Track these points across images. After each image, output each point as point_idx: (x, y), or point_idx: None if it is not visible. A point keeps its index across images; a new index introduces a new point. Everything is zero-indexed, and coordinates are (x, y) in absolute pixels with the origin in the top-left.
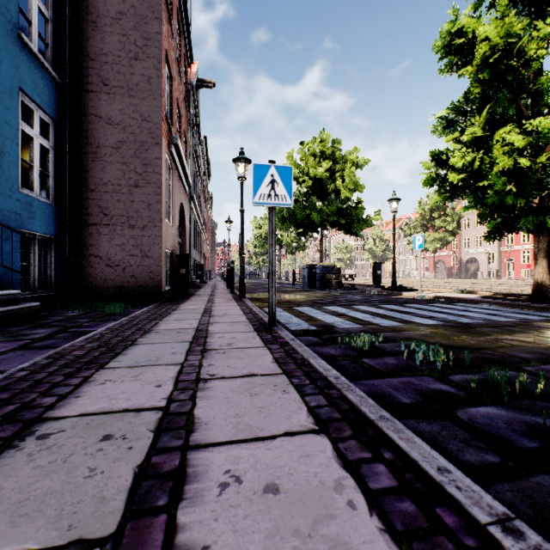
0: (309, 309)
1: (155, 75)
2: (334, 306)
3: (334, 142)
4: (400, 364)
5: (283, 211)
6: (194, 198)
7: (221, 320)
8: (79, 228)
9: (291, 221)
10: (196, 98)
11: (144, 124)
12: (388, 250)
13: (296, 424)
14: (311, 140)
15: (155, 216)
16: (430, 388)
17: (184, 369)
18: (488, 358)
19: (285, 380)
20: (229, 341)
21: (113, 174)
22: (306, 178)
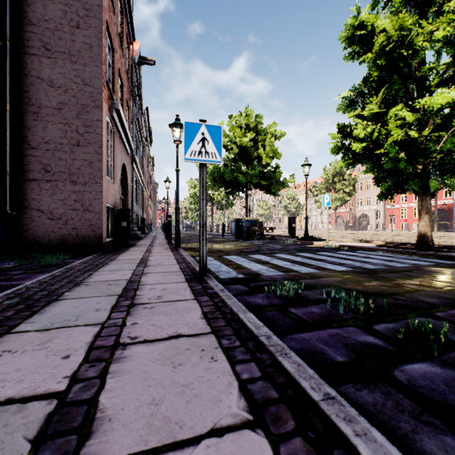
0: (237, 258)
1: (97, 43)
2: (258, 254)
3: (257, 117)
4: (324, 313)
5: (214, 174)
6: (136, 160)
7: (155, 270)
8: (20, 183)
9: (221, 182)
10: (138, 73)
11: (86, 88)
12: (299, 207)
13: (225, 413)
14: (238, 114)
15: (96, 173)
16: (360, 342)
17: (103, 330)
18: (401, 304)
19: (214, 341)
20: (159, 293)
21: (54, 133)
22: (234, 146)
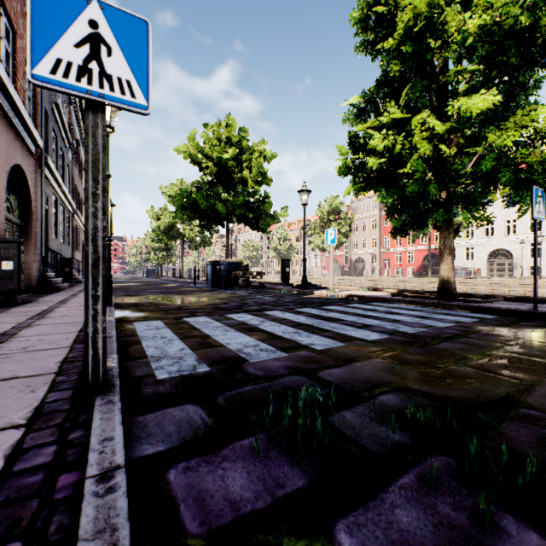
0: (206, 321)
1: None
2: (242, 313)
3: (241, 130)
4: (448, 545)
5: (183, 199)
6: (51, 166)
7: None
8: None
9: (193, 211)
10: None
11: None
12: (291, 249)
13: None
14: (216, 123)
15: None
16: None
17: None
18: None
19: None
20: None
21: None
22: (210, 164)
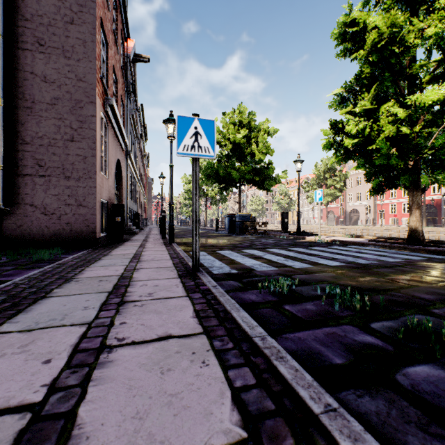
0: (230, 253)
1: (90, 39)
2: (252, 249)
3: (250, 114)
4: (320, 311)
5: (208, 169)
6: (131, 156)
7: (147, 265)
8: (14, 178)
9: (215, 177)
10: (133, 70)
11: (79, 83)
12: (291, 203)
13: (216, 429)
14: (231, 111)
15: (90, 168)
16: (358, 341)
17: (90, 331)
18: (397, 301)
19: (205, 343)
20: (151, 290)
21: (48, 128)
22: (227, 142)
